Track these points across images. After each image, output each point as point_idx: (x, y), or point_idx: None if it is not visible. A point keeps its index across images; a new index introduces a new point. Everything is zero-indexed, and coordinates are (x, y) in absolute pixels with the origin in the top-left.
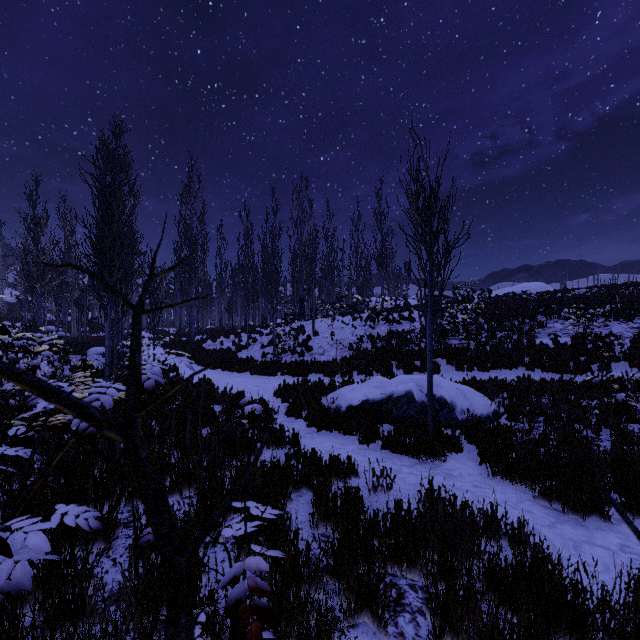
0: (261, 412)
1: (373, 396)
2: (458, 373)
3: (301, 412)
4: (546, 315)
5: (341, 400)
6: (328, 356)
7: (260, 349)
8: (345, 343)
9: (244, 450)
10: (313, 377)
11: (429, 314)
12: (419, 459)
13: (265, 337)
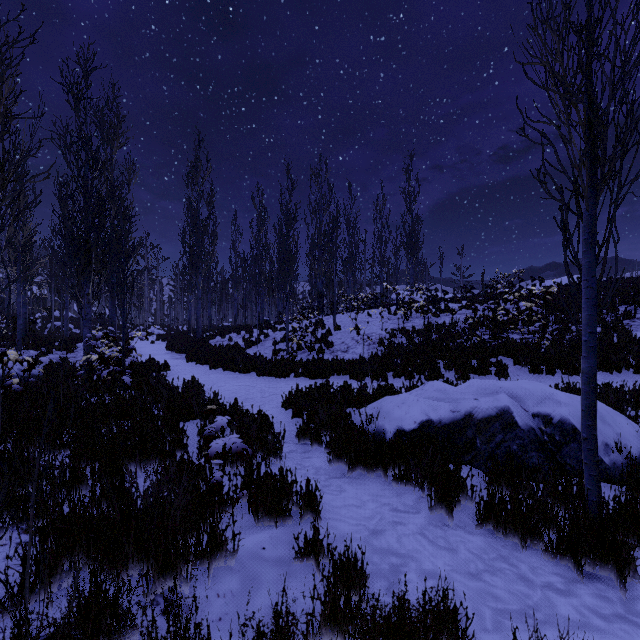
0: (241, 455)
1: (438, 415)
2: (534, 377)
3: (320, 436)
4: (635, 302)
5: (384, 420)
6: (353, 353)
7: (272, 345)
8: (373, 338)
9: (187, 559)
10: (335, 380)
11: (588, 257)
12: (577, 568)
13: (279, 332)
